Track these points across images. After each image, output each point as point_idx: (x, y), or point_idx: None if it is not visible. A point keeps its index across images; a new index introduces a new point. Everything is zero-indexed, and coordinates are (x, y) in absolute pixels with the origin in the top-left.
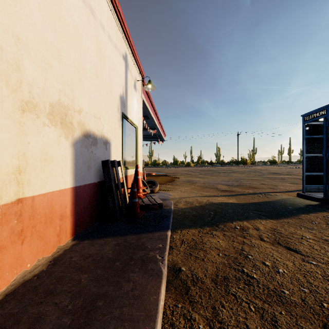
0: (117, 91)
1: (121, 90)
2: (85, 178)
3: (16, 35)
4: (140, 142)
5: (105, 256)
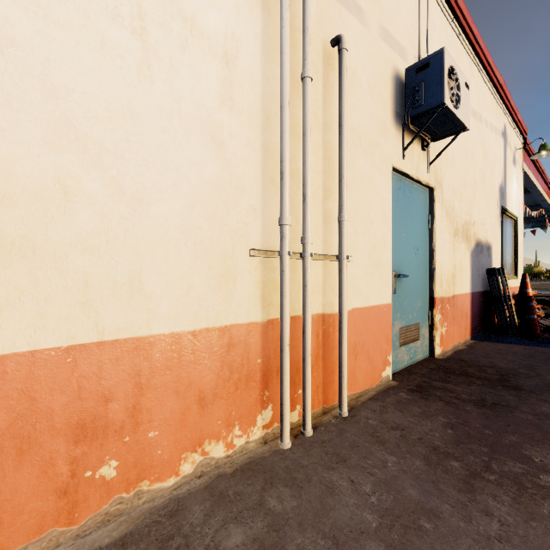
0: (496, 183)
1: (500, 179)
2: (476, 286)
3: (452, 188)
4: (519, 240)
5: (518, 352)
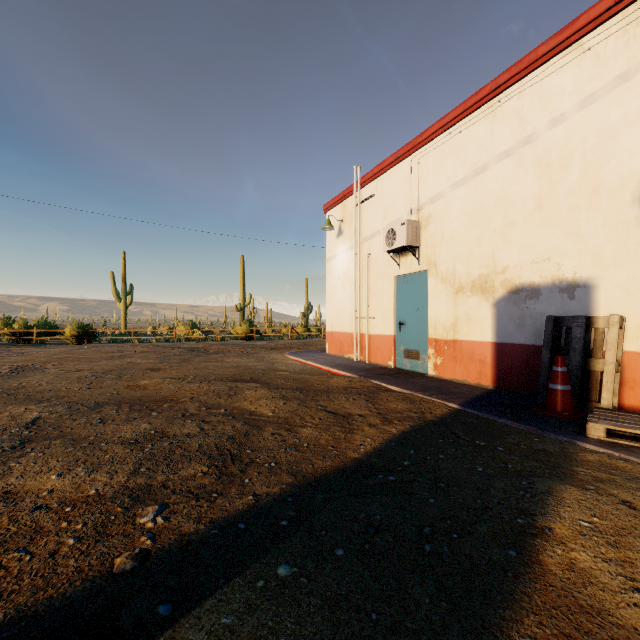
0: (635, 163)
1: None
2: (513, 337)
3: (453, 257)
4: None
5: (448, 388)
